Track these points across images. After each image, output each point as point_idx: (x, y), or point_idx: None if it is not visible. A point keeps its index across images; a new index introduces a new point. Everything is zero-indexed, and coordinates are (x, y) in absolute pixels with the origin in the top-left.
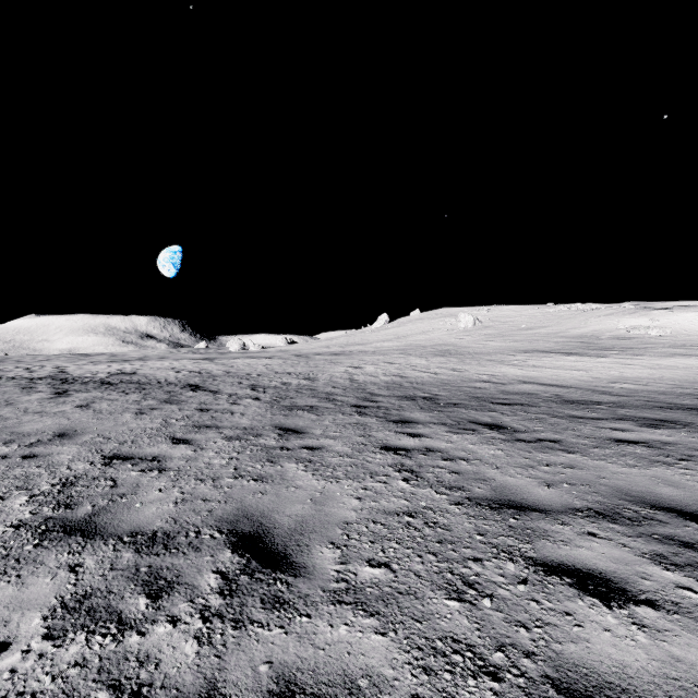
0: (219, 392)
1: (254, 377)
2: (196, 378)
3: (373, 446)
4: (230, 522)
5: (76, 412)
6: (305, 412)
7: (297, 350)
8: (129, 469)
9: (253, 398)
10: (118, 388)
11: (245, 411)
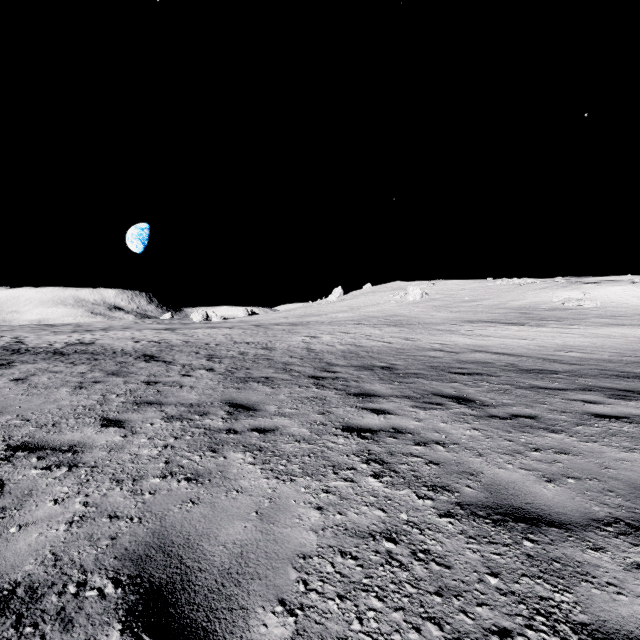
0: (173, 362)
1: (212, 347)
2: (154, 348)
3: (334, 427)
4: (136, 561)
5: (8, 387)
6: (260, 385)
7: (257, 321)
8: (30, 465)
9: (207, 369)
10: (68, 359)
11: (196, 384)
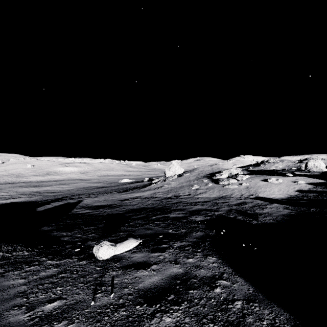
0: None
1: None
2: None
3: (3, 185)
4: None
5: None
6: None
7: None
8: None
9: None
10: None
11: None
